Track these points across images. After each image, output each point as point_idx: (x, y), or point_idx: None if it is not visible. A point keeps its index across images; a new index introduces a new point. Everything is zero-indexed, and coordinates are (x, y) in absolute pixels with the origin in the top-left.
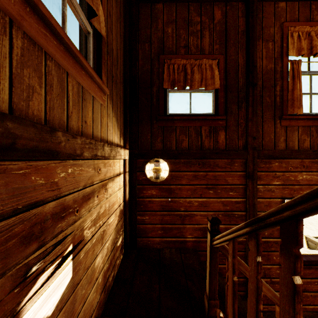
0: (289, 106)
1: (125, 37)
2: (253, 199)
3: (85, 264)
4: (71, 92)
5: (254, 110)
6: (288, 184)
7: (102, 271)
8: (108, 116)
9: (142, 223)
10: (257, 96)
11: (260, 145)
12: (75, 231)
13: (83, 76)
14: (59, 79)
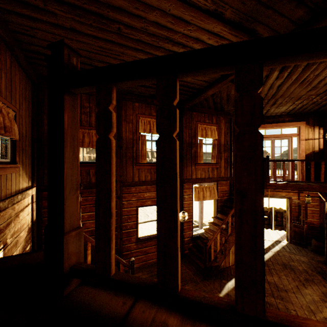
0: (140, 158)
1: (33, 113)
2: (120, 209)
3: (8, 255)
4: (2, 181)
5: (121, 161)
6: (140, 199)
7: None
8: (20, 175)
9: None
10: (123, 152)
11: (125, 179)
12: (4, 240)
13: (8, 170)
14: None
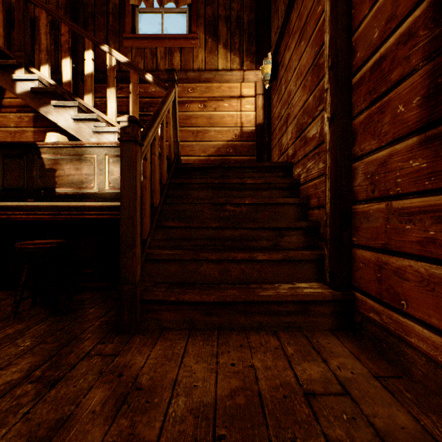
0: None
1: None
2: None
3: None
4: (160, 55)
5: None
6: None
7: (196, 158)
8: (208, 51)
9: (272, 149)
10: None
11: None
12: None
13: (167, 42)
14: (152, 53)
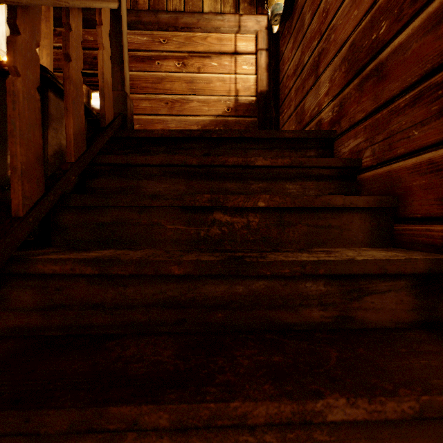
0: None
1: None
2: None
3: (136, 108)
4: None
5: None
6: None
7: None
8: None
9: (282, 125)
10: None
11: None
12: None
13: None
14: None
